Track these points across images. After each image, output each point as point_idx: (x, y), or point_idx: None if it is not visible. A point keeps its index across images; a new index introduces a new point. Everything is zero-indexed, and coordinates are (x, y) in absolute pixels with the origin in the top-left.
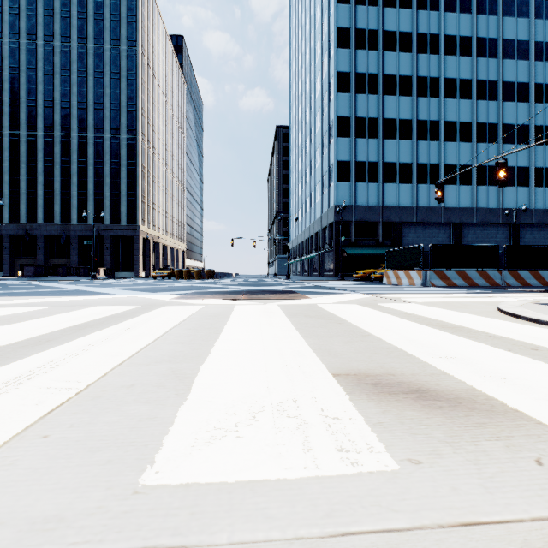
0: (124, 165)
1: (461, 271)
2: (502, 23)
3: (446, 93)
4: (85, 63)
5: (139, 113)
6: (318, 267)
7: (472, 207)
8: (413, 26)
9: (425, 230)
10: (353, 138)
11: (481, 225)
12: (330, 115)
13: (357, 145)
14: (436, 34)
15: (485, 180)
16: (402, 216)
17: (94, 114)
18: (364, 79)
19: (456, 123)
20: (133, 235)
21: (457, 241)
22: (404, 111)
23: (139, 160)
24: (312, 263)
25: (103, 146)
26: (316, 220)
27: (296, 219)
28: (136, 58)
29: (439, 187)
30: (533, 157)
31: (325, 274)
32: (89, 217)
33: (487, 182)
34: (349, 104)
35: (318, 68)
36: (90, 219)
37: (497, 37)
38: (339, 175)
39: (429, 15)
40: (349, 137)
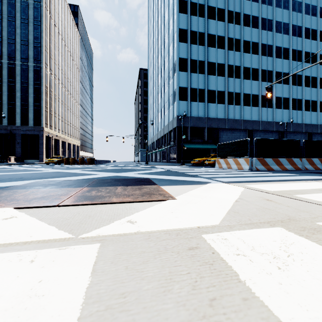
0: (31, 84)
1: (276, 159)
2: (275, 11)
3: (244, 50)
4: (0, 9)
5: (43, 49)
6: (166, 156)
7: (258, 120)
8: (225, 5)
9: (232, 134)
10: (189, 72)
11: (263, 131)
12: (174, 57)
13: (191, 78)
14: (238, 12)
15: (266, 104)
16: (219, 124)
17: (7, 46)
18: (196, 35)
19: (250, 68)
20: (38, 133)
21: (250, 141)
22: (220, 58)
23: (42, 81)
24: (162, 154)
25: (14, 70)
26: (165, 126)
27: (152, 124)
28: (40, 10)
29: (269, 89)
30: (291, 92)
31: (171, 161)
32: (3, 120)
33: (267, 106)
34: (187, 50)
35: (166, 28)
36: (4, 121)
37: (272, 19)
38: (180, 96)
39: (234, 0)
40: (187, 72)
